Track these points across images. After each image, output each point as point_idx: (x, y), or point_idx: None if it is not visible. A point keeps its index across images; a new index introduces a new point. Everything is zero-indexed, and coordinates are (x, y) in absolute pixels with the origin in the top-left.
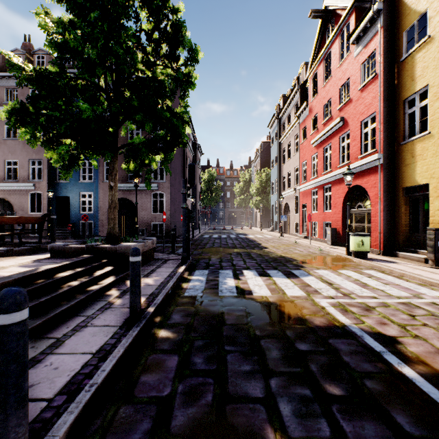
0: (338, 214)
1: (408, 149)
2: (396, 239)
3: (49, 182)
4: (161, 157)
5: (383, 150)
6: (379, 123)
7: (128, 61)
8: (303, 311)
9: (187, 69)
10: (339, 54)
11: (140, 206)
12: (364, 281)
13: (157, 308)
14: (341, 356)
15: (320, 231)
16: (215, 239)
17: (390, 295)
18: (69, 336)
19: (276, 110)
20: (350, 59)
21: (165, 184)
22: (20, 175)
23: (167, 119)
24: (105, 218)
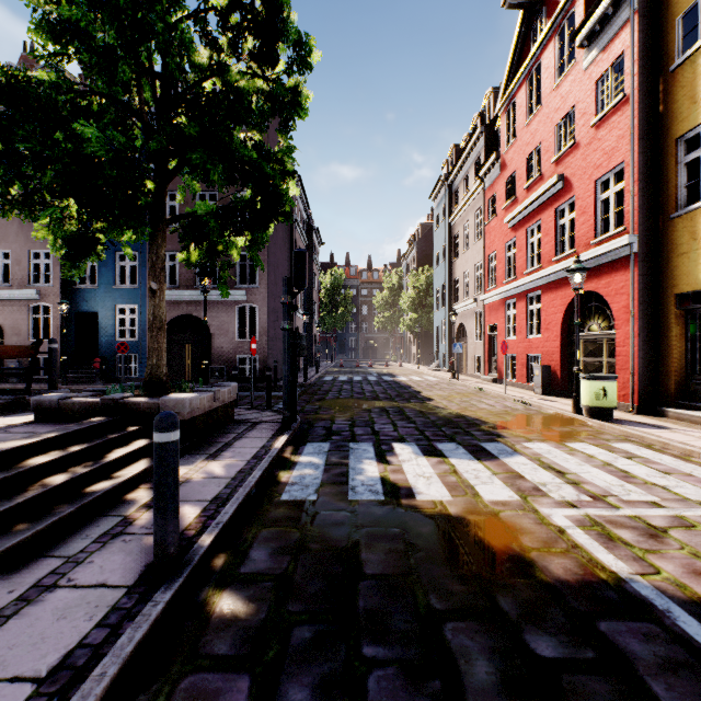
0: (553, 341)
1: (685, 225)
2: (661, 384)
3: (63, 287)
4: (246, 239)
5: (638, 228)
6: (631, 180)
7: (175, 47)
8: (522, 538)
9: (292, 81)
10: (556, 67)
11: (216, 327)
12: (622, 467)
13: (221, 533)
14: (641, 678)
15: (521, 370)
16: (343, 383)
17: (685, 500)
18: (4, 619)
19: (444, 171)
20: (575, 74)
21: (259, 292)
22: (14, 277)
23: (251, 162)
24: None
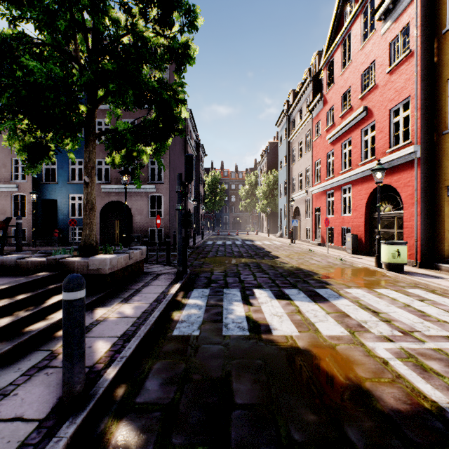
0: (360, 218)
1: None
2: (436, 247)
3: (34, 182)
4: (152, 148)
5: (420, 141)
6: (415, 108)
7: (97, 5)
8: (356, 369)
9: (184, 39)
10: (361, 35)
11: (135, 209)
12: (418, 307)
13: (124, 365)
14: None
15: (337, 237)
16: (219, 246)
17: None
18: None
19: (285, 107)
20: (375, 38)
21: (164, 186)
22: (1, 175)
23: (153, 90)
24: (97, 223)
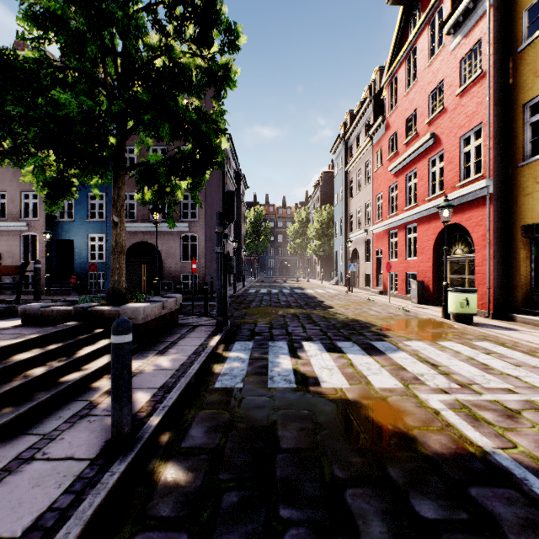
0: (427, 262)
1: (530, 172)
2: (511, 296)
3: (47, 220)
4: (188, 183)
5: (493, 174)
6: (488, 137)
7: (132, 31)
8: (406, 419)
9: (224, 60)
10: (428, 50)
11: (166, 252)
12: (483, 361)
13: (167, 414)
14: (507, 536)
15: (401, 285)
16: (264, 294)
17: (533, 387)
18: None
19: (341, 131)
20: (443, 55)
21: (199, 224)
22: (9, 212)
23: (192, 122)
24: None
